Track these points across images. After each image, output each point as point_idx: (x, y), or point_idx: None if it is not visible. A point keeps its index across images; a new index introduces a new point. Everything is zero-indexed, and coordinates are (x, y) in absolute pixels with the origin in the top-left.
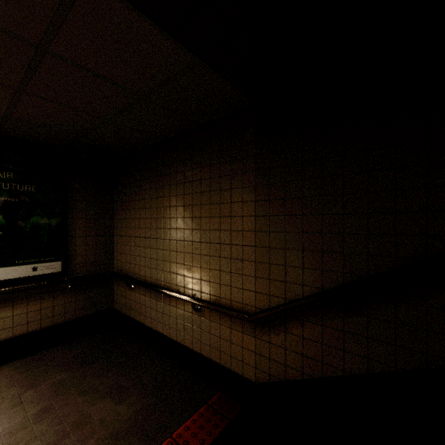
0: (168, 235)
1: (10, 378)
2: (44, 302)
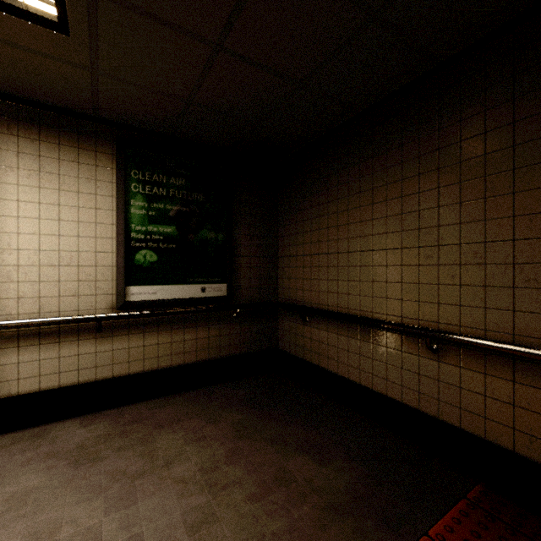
0: (370, 244)
1: (185, 409)
2: (211, 330)
